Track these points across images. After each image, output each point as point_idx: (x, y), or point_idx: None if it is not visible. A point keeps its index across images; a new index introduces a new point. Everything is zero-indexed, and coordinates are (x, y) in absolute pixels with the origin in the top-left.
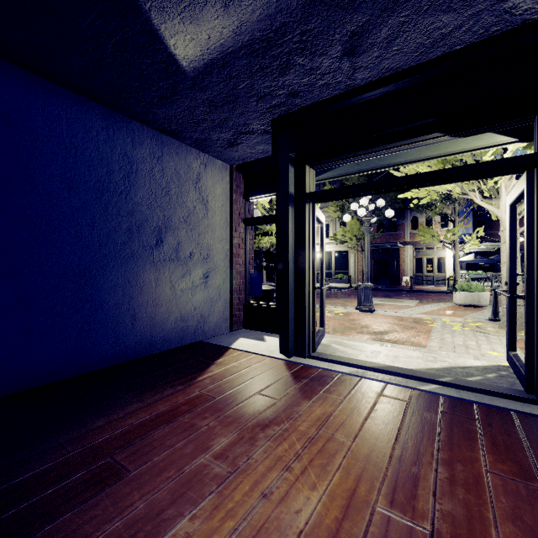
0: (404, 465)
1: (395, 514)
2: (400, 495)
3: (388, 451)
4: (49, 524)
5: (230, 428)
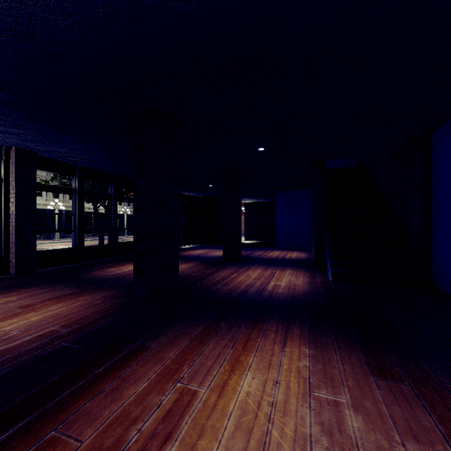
0: (167, 431)
1: (195, 387)
2: (186, 400)
3: (175, 448)
4: (364, 353)
5: (370, 445)
